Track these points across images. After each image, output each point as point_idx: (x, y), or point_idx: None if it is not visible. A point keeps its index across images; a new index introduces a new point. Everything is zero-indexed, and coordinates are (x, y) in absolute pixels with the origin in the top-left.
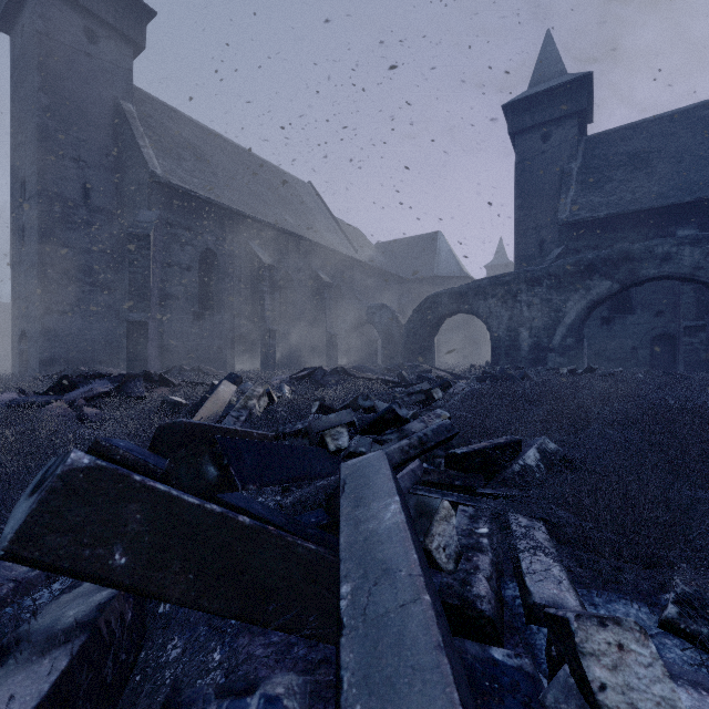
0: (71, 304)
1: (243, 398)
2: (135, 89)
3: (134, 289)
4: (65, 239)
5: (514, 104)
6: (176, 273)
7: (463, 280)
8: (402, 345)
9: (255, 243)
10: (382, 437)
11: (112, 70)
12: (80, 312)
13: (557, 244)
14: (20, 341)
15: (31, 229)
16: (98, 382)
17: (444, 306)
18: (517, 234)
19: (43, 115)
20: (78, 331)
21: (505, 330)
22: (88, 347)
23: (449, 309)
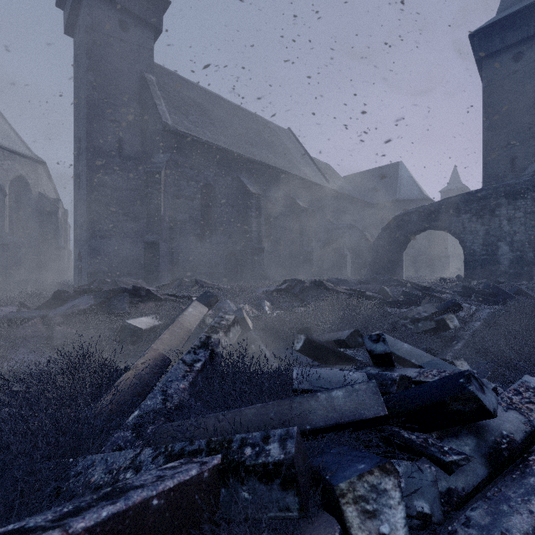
0: (109, 230)
1: (205, 330)
2: (157, 65)
3: (150, 216)
4: (105, 181)
5: (482, 31)
6: (183, 203)
7: (424, 202)
8: (371, 259)
9: (244, 177)
10: (441, 443)
11: (138, 50)
12: (115, 236)
13: (532, 159)
14: (78, 259)
15: (83, 175)
16: (83, 298)
17: (413, 223)
18: (485, 154)
19: (90, 89)
20: (114, 251)
21: (481, 245)
22: (121, 263)
23: (418, 226)
